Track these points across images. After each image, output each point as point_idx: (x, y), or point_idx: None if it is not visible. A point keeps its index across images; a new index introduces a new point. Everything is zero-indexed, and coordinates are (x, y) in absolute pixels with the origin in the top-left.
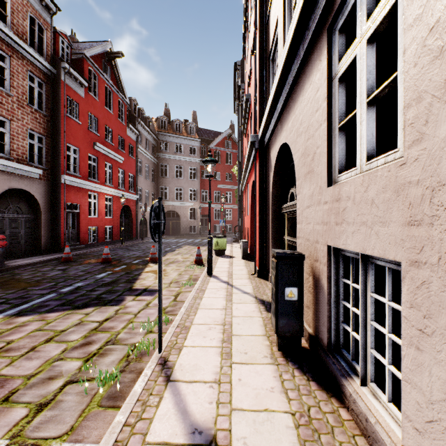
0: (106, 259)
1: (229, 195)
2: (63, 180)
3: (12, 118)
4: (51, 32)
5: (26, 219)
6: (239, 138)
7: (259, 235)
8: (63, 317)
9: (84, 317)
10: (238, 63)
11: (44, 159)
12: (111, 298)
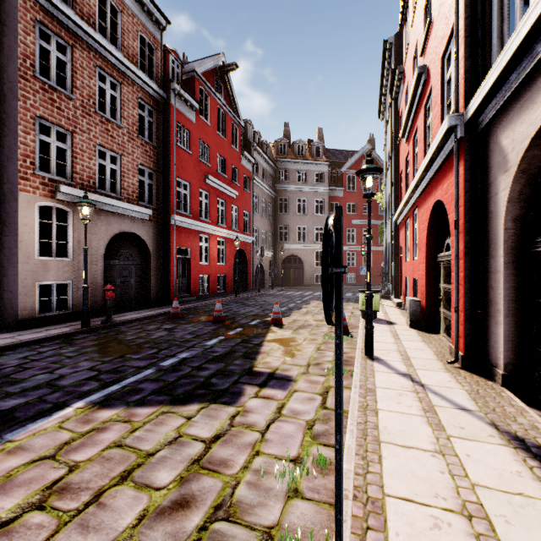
0: (218, 318)
1: None
2: (172, 220)
3: (122, 153)
4: (161, 51)
5: (137, 267)
6: (391, 148)
7: (465, 293)
8: (155, 419)
9: (184, 425)
10: (390, 40)
11: (154, 197)
12: (224, 387)
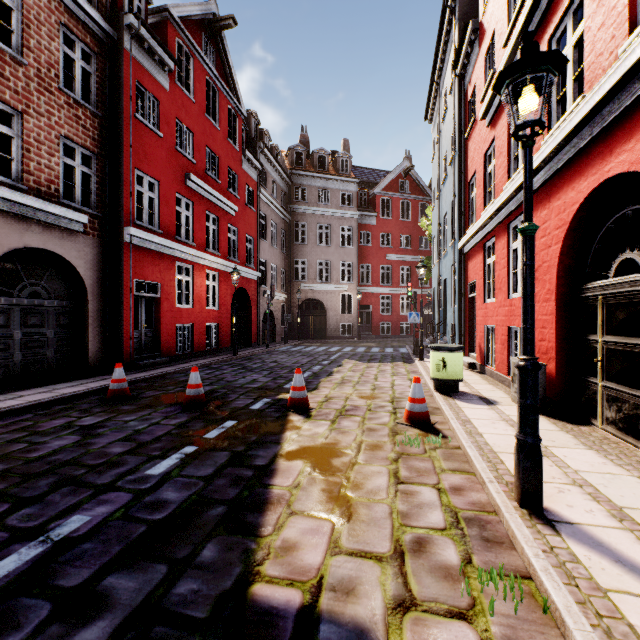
0: (192, 398)
1: (406, 272)
2: (127, 236)
3: (25, 110)
4: None
5: (59, 310)
6: (454, 146)
7: None
8: None
9: None
10: None
11: (94, 197)
12: None
